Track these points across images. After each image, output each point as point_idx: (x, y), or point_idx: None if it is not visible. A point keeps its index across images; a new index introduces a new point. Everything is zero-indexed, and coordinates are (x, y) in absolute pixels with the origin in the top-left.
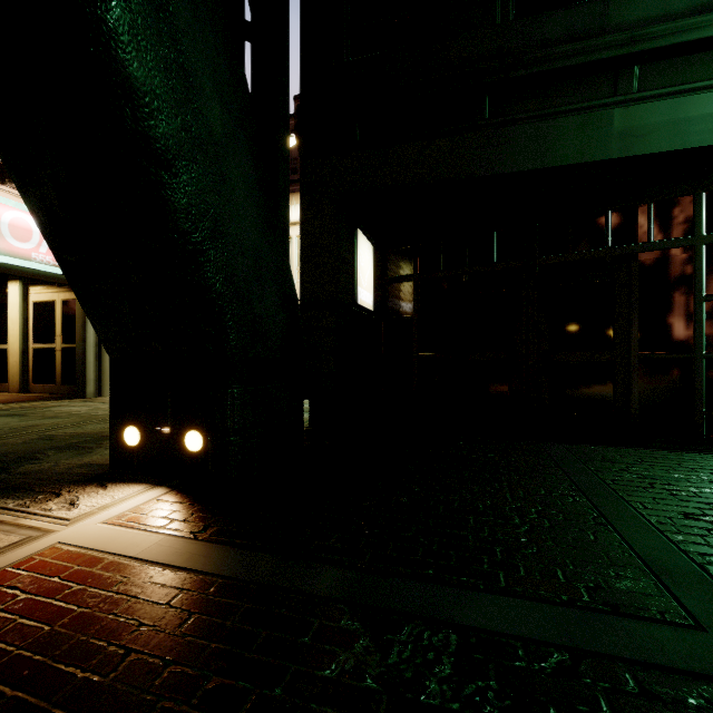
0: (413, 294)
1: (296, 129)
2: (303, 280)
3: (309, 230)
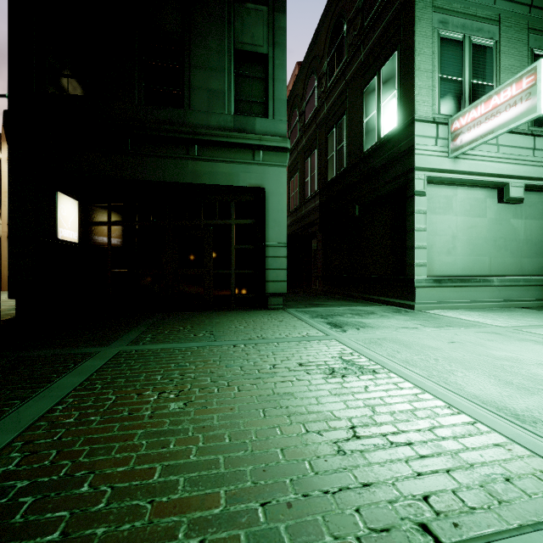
0: (108, 234)
1: (4, 125)
2: (10, 222)
3: (15, 191)
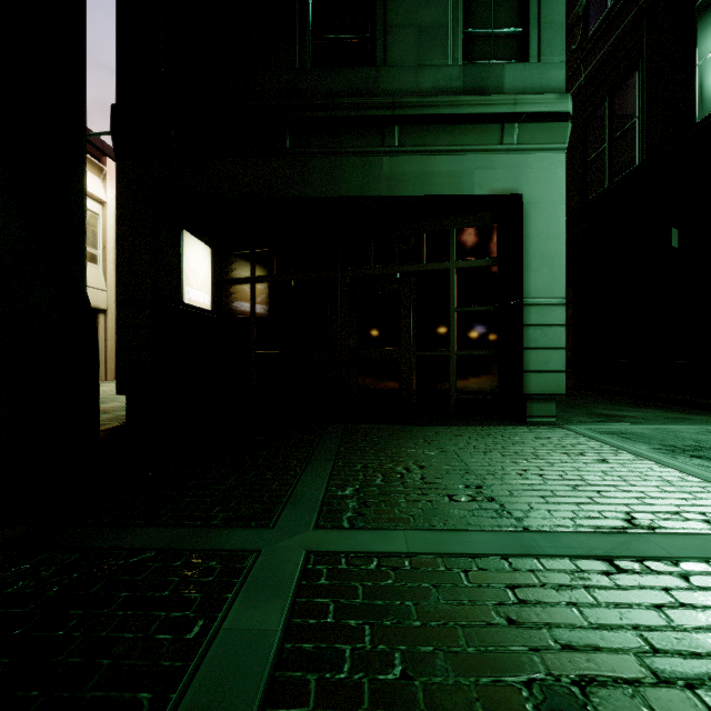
0: (251, 296)
1: (111, 128)
2: (119, 277)
3: (125, 228)
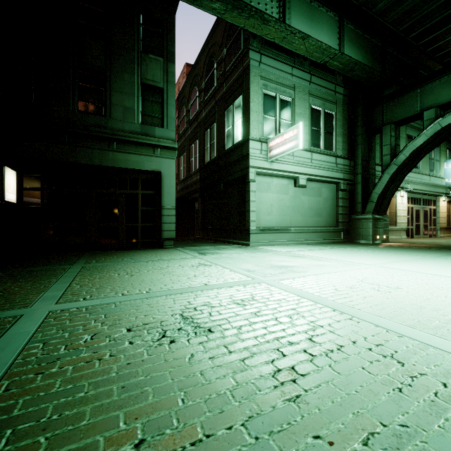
0: (41, 197)
1: None
2: None
3: None
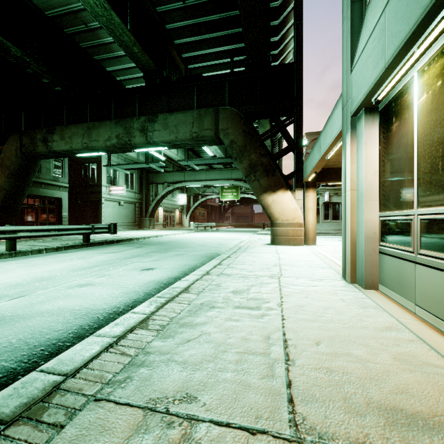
0: None
1: None
2: None
3: None
